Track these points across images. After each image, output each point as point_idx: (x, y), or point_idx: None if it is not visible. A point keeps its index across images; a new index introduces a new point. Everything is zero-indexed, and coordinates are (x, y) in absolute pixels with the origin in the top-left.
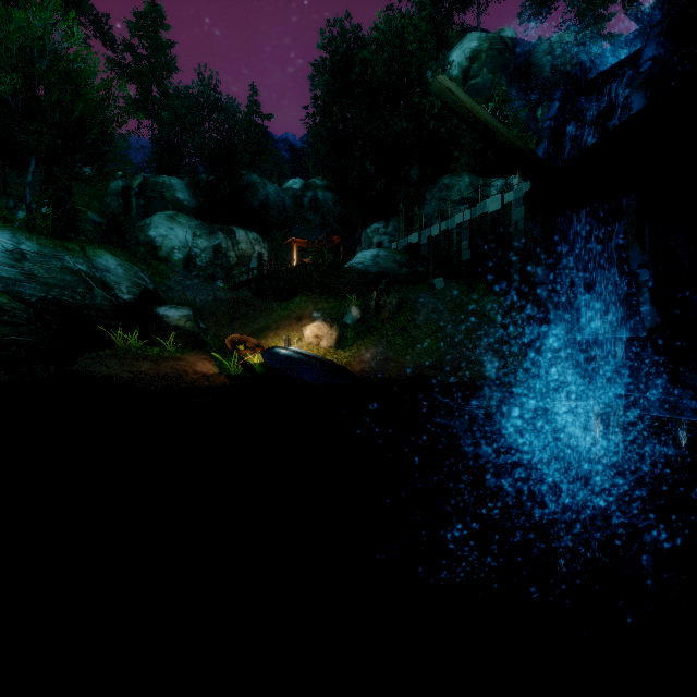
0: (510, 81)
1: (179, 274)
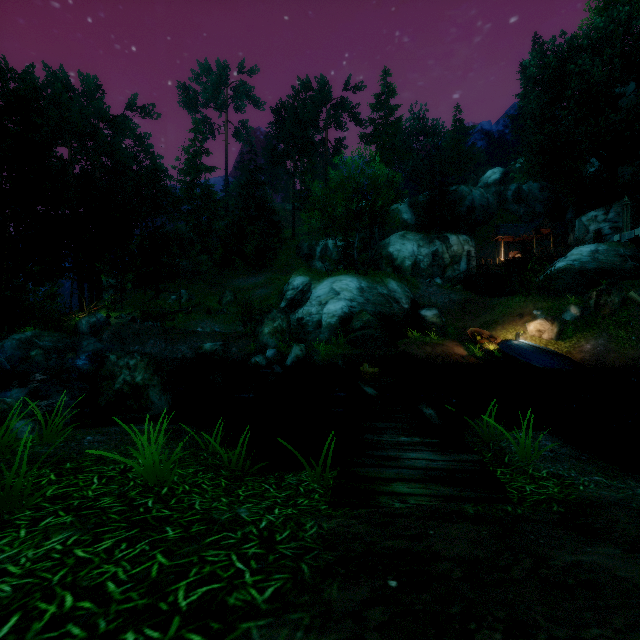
0: None
1: (423, 284)
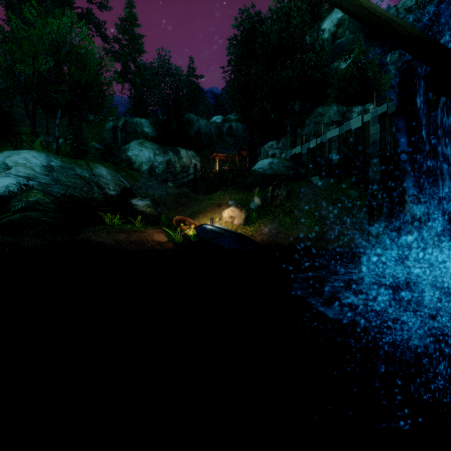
0: (366, 38)
1: (144, 178)
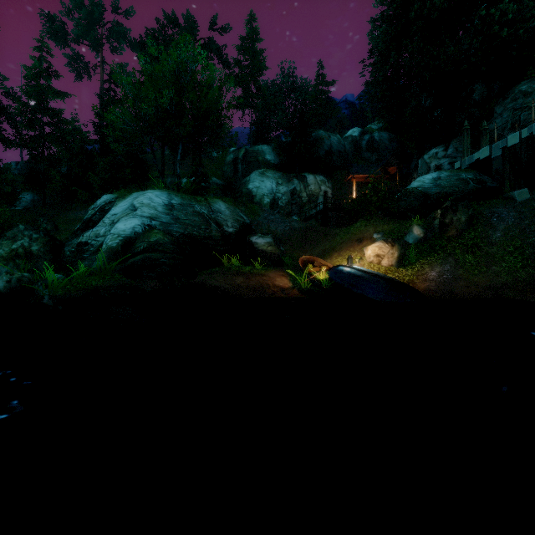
0: None
1: (265, 212)
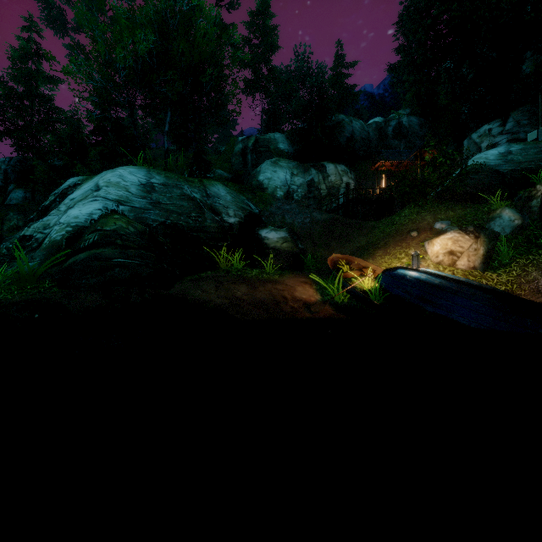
0: None
1: (279, 201)
